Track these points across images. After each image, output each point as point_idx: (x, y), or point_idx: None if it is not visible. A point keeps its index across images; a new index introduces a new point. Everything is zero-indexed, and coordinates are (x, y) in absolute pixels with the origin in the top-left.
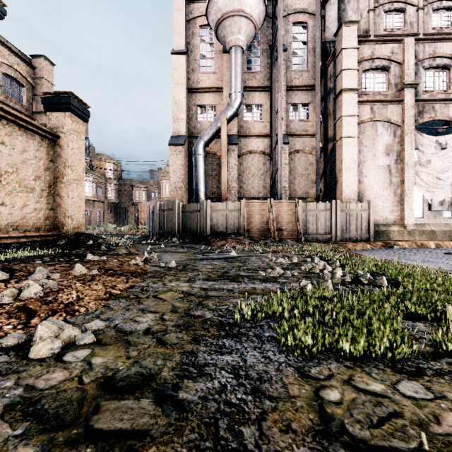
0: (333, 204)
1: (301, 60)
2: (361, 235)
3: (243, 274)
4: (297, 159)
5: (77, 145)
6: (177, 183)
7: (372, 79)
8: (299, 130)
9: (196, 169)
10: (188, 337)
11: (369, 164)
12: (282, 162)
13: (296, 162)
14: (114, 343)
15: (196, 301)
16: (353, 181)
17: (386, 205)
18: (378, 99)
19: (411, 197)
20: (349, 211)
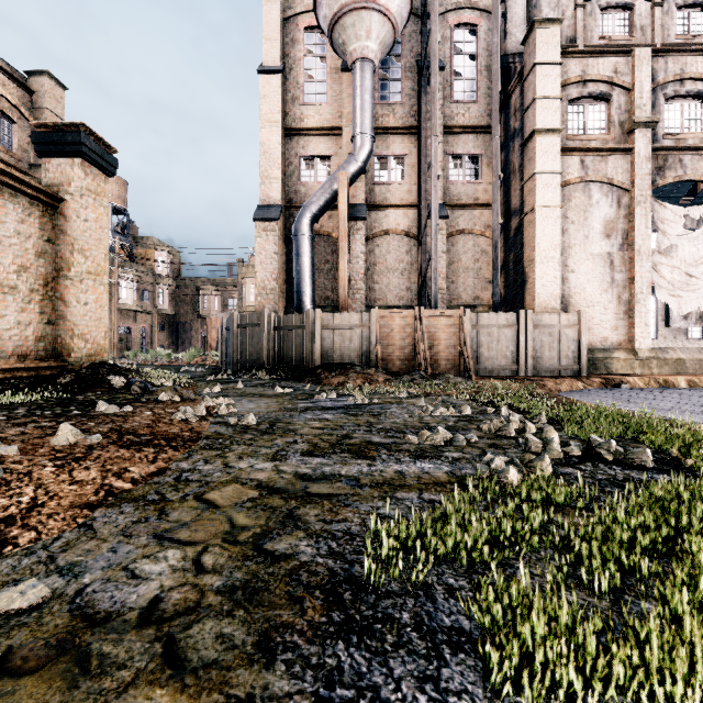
0: (522, 316)
1: (468, 85)
2: (566, 367)
3: (377, 440)
4: (461, 244)
5: (94, 214)
6: (267, 283)
7: (583, 114)
8: (464, 197)
9: (298, 258)
10: (248, 637)
11: (578, 251)
12: (438, 249)
13: (460, 249)
14: (44, 665)
15: (283, 510)
16: (553, 279)
17: (606, 317)
18: (593, 146)
19: (645, 305)
20: (548, 327)
